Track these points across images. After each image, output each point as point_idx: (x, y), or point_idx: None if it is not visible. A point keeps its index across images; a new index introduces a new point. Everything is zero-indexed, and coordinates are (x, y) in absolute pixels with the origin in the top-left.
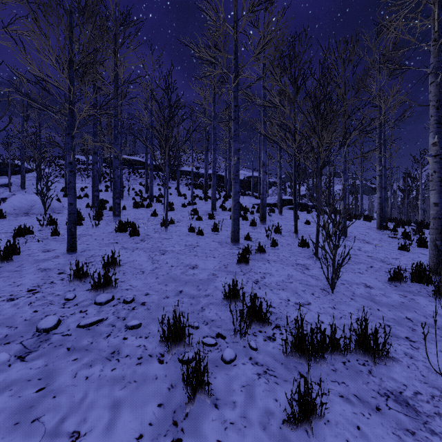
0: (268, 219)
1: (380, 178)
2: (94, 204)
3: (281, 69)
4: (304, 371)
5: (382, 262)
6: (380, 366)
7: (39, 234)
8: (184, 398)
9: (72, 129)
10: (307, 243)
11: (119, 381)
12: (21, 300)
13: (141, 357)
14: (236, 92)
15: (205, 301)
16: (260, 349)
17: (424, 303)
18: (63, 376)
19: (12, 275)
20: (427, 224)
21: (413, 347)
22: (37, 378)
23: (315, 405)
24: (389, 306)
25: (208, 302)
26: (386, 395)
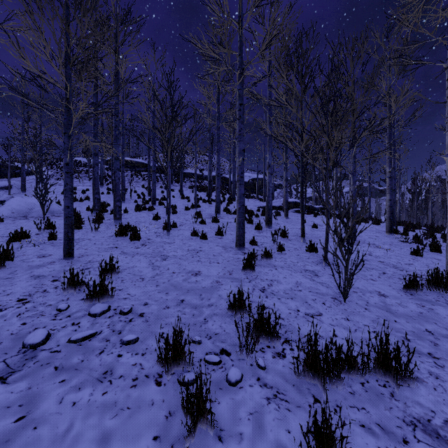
0: (274, 223)
1: (390, 180)
2: (94, 207)
3: (288, 66)
4: (319, 394)
5: (395, 268)
6: (403, 388)
7: (35, 238)
8: (184, 429)
9: (68, 128)
10: (315, 248)
11: (111, 408)
12: (10, 311)
13: (136, 378)
14: (241, 90)
15: (208, 311)
16: (269, 368)
17: (444, 314)
18: (48, 402)
19: (3, 283)
20: (438, 227)
21: (437, 364)
22: (18, 404)
23: (334, 441)
24: (407, 317)
25: (212, 312)
26: (413, 424)
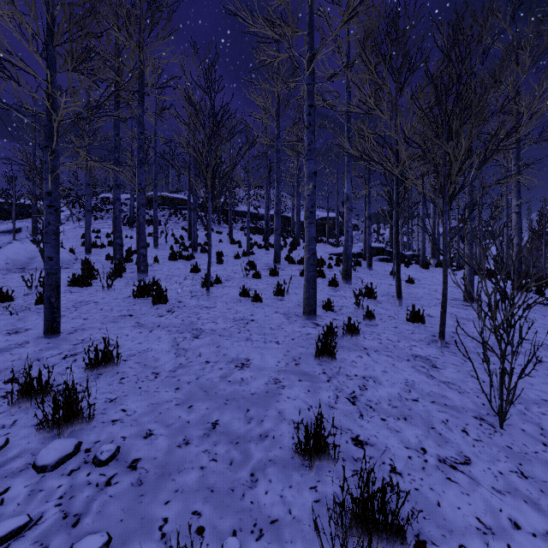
0: (353, 276)
1: (517, 216)
2: (115, 256)
3: (377, 55)
4: None
5: None
6: None
7: (21, 301)
8: None
9: (51, 139)
10: (421, 316)
11: None
12: None
13: None
14: (311, 85)
15: (259, 454)
16: None
17: None
18: None
19: None
20: None
21: None
22: None
23: None
24: None
25: (266, 456)
26: None
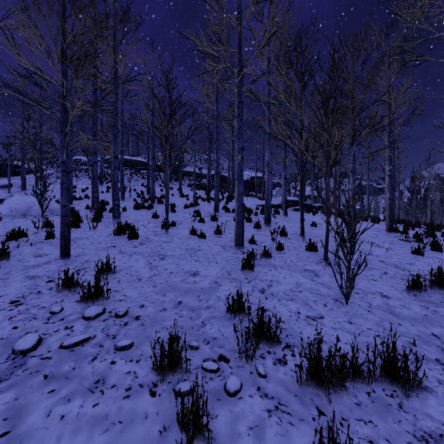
0: (272, 221)
1: (389, 178)
2: (93, 206)
3: (287, 64)
4: (323, 405)
5: (397, 268)
6: (411, 398)
7: (33, 237)
8: None
9: (65, 126)
10: (315, 247)
11: (101, 422)
12: (1, 314)
13: (129, 388)
14: (240, 88)
15: (206, 314)
16: (270, 376)
17: None
18: (34, 415)
19: None
20: (438, 225)
21: None
22: (2, 417)
23: None
24: (411, 320)
25: (210, 315)
26: (424, 439)
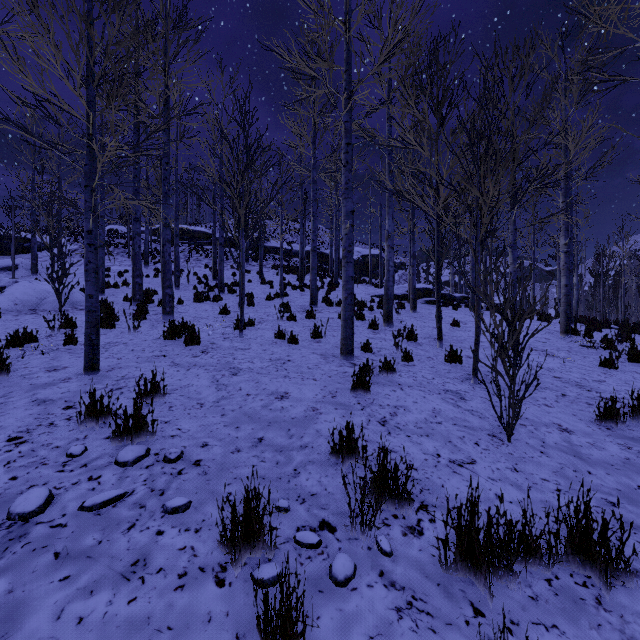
0: (395, 319)
1: (566, 256)
2: (135, 296)
3: (417, 89)
4: (481, 600)
5: (580, 388)
6: (614, 588)
7: (46, 342)
8: None
9: (92, 179)
10: (459, 356)
11: (140, 628)
12: None
13: (184, 572)
14: (349, 123)
15: (300, 457)
16: (398, 554)
17: None
18: (37, 617)
19: None
20: (637, 325)
21: None
22: None
23: None
24: (607, 467)
25: (306, 459)
26: None
